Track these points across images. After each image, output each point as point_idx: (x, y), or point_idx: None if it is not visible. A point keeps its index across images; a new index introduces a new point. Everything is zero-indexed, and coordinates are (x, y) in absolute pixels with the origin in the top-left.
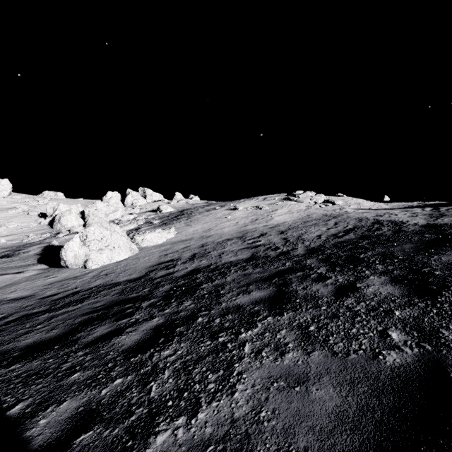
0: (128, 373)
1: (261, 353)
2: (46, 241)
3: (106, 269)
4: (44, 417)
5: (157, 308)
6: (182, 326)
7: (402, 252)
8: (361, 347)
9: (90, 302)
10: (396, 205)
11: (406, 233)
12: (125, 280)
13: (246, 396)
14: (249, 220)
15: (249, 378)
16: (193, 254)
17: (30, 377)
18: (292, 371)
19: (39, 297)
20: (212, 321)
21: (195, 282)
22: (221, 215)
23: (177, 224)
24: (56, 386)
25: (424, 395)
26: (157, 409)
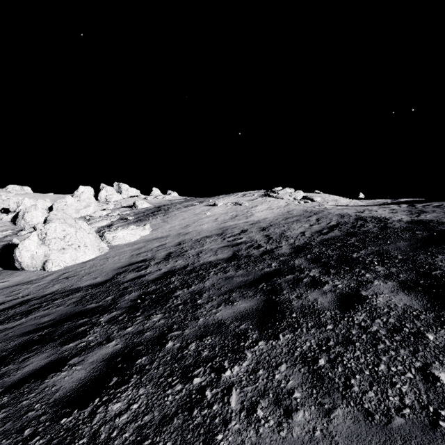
0: None
1: (256, 411)
2: (6, 239)
3: (68, 271)
4: None
5: (117, 326)
6: (145, 356)
7: (399, 251)
8: (404, 402)
9: (38, 315)
10: (371, 202)
11: (394, 230)
12: (88, 284)
13: None
14: (229, 216)
15: None
16: (168, 253)
17: None
18: None
19: None
20: (185, 347)
21: (169, 288)
22: (200, 211)
23: (153, 220)
24: None
25: None
26: None
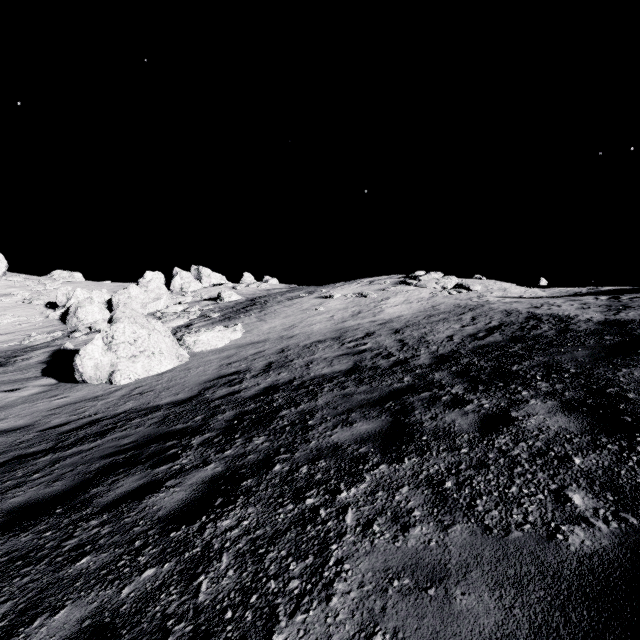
0: (165, 558)
1: (372, 526)
2: (56, 344)
3: (141, 385)
4: (27, 637)
5: (213, 448)
6: (251, 478)
7: (574, 362)
8: (527, 519)
9: (115, 437)
10: (557, 291)
11: (576, 333)
12: (168, 401)
13: (349, 604)
14: (349, 313)
15: (354, 571)
16: (268, 363)
17: (14, 563)
18: (422, 559)
19: (40, 428)
20: (295, 471)
21: (272, 407)
22: (309, 305)
23: (246, 318)
24: (52, 580)
25: (638, 607)
26: (208, 625)
